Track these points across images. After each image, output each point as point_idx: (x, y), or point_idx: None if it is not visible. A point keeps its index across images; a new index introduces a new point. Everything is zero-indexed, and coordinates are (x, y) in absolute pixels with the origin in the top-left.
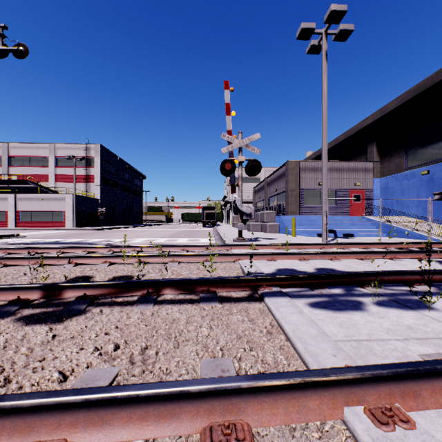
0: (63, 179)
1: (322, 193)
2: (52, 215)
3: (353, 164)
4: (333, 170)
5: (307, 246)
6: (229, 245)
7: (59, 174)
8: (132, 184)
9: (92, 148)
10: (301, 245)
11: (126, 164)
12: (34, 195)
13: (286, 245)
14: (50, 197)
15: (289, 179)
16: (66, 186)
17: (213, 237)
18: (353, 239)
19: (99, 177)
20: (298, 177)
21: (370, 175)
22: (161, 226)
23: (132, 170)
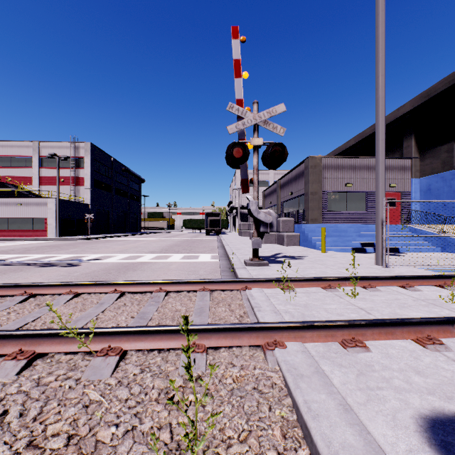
0: (49, 182)
1: (376, 193)
2: (32, 222)
3: (387, 160)
4: (363, 168)
5: (378, 282)
6: (242, 281)
7: (44, 176)
8: (128, 187)
9: (82, 147)
10: (367, 280)
11: (121, 166)
12: (11, 199)
13: (341, 280)
14: (30, 202)
15: (310, 180)
16: (52, 190)
17: (216, 251)
18: (408, 258)
19: (89, 180)
20: (321, 177)
21: (407, 175)
22: (160, 235)
23: (129, 172)
